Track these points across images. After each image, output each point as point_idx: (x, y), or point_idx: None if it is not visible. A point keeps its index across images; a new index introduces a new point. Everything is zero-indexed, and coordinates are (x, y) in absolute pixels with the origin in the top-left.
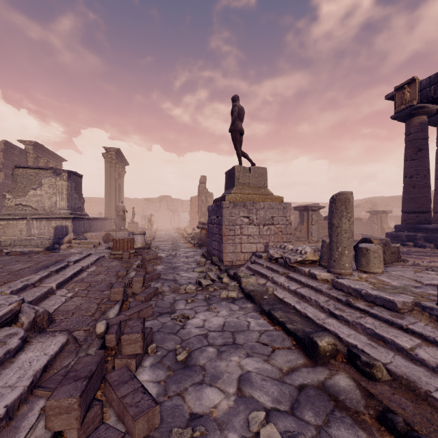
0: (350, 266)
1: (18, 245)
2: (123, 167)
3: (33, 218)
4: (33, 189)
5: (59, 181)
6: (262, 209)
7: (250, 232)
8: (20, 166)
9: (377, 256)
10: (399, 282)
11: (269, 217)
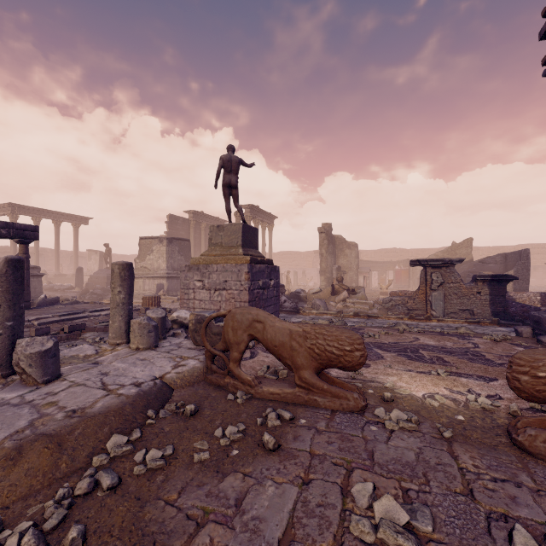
0: (115, 337)
1: (137, 297)
2: (269, 221)
3: (146, 277)
4: (149, 254)
5: (162, 247)
6: (215, 272)
7: (202, 297)
8: (142, 238)
9: (132, 331)
10: (108, 358)
11: (221, 282)
